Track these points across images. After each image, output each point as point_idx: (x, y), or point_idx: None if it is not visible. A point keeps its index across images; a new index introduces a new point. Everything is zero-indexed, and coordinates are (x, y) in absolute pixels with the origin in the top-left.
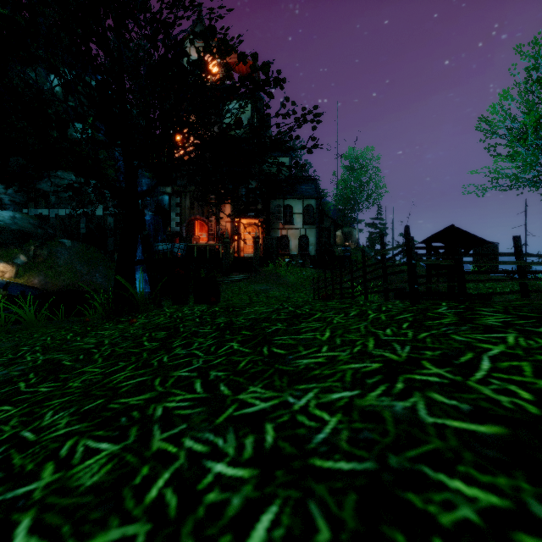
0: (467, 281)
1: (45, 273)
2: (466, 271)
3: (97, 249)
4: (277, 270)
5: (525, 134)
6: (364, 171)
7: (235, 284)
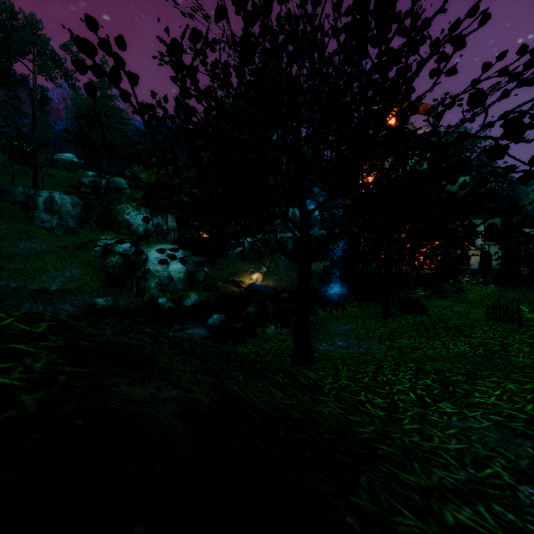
0: None
1: (274, 278)
2: None
3: None
4: None
5: None
6: None
7: (424, 299)
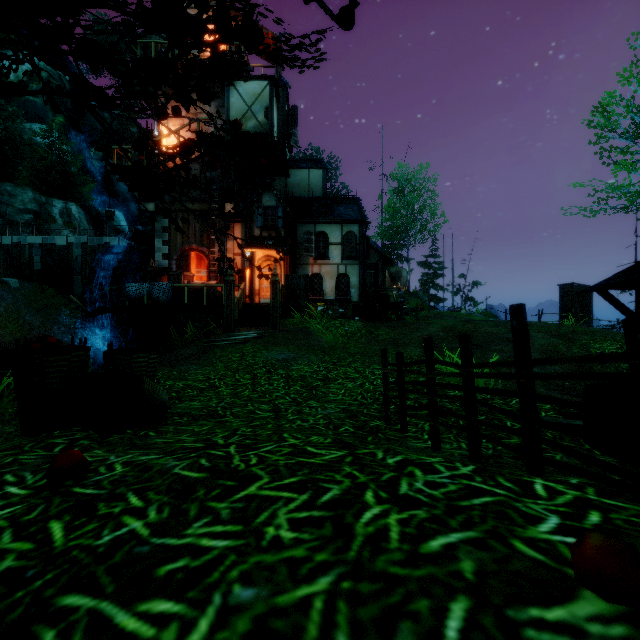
0: None
1: None
2: None
3: (58, 292)
4: (306, 324)
5: None
6: (418, 194)
7: (237, 349)
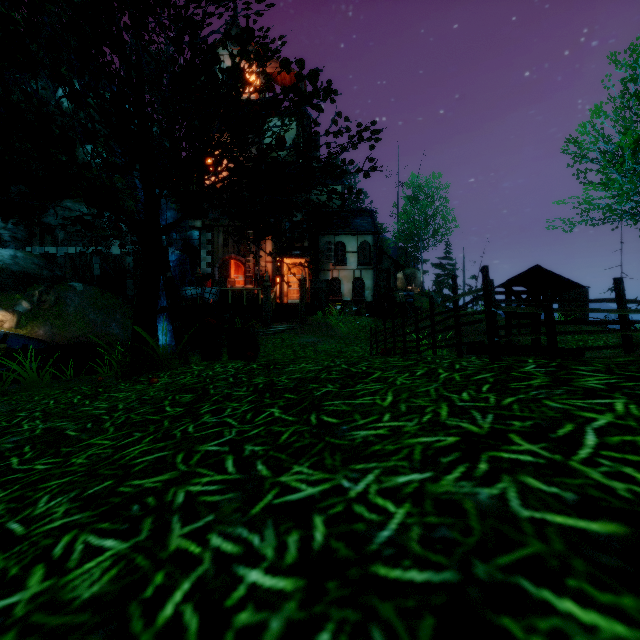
0: (558, 333)
1: (52, 323)
2: (557, 321)
3: (114, 294)
4: (327, 319)
5: (621, 157)
6: (430, 202)
7: (277, 336)
